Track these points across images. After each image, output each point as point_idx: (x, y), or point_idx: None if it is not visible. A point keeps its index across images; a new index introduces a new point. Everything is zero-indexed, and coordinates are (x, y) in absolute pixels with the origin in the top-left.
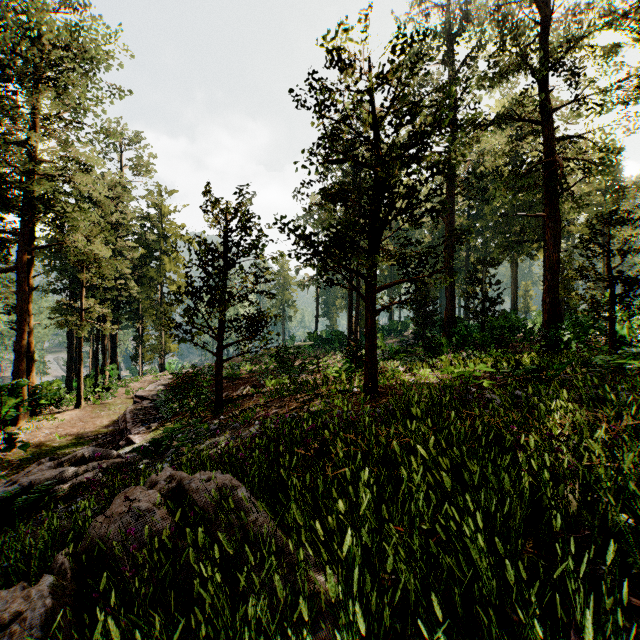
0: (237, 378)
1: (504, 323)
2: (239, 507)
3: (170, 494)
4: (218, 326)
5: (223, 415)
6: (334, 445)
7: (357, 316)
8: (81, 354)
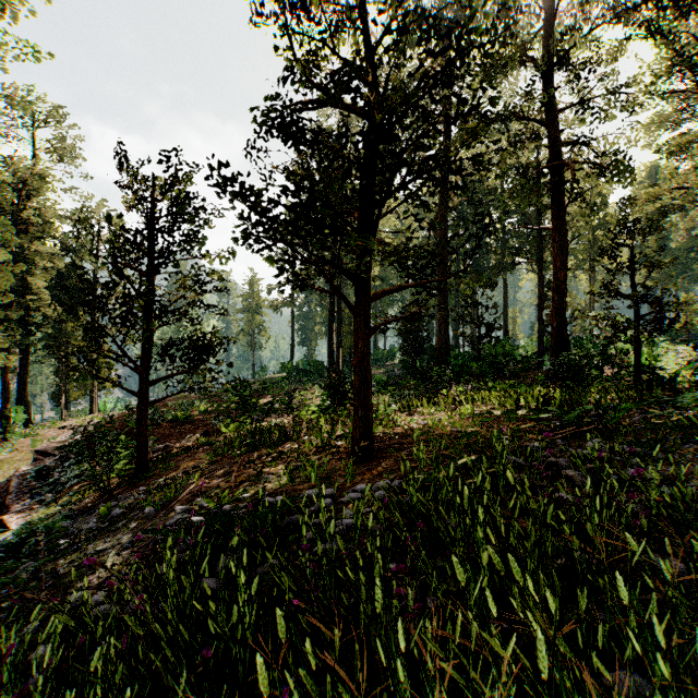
0: (186, 421)
1: (502, 351)
2: None
3: None
4: (141, 353)
5: (146, 483)
6: None
7: (339, 343)
8: None
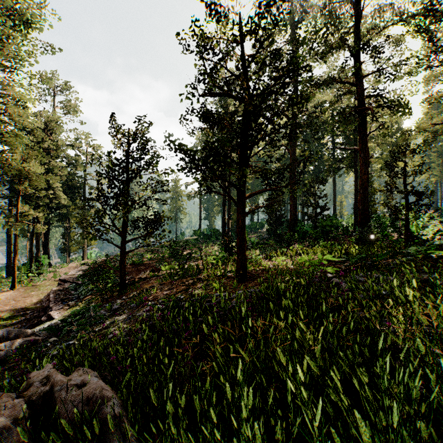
0: (140, 264)
1: (330, 223)
2: (105, 429)
3: (40, 401)
4: (122, 225)
5: (125, 295)
6: (212, 352)
7: (229, 218)
8: (16, 247)
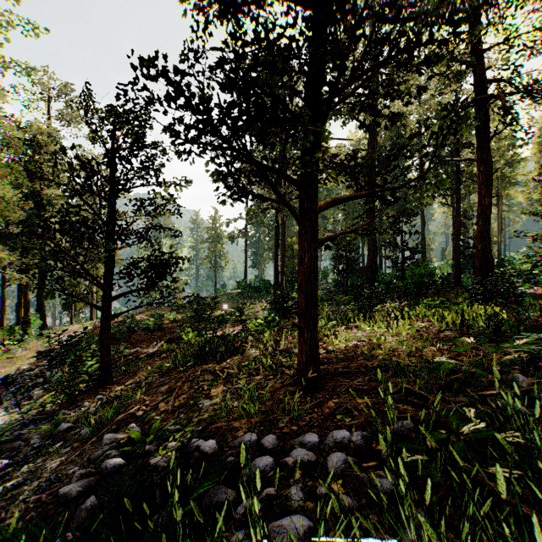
0: (157, 329)
1: (425, 271)
2: None
3: None
4: (105, 272)
5: (105, 391)
6: None
7: (283, 265)
8: None
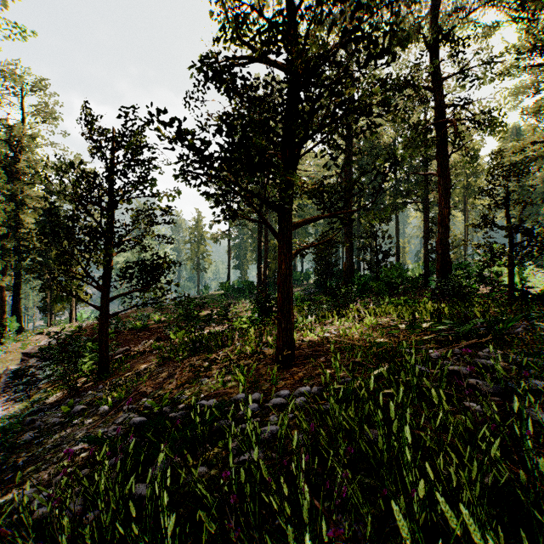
0: (144, 329)
1: (396, 273)
2: None
3: None
4: (103, 275)
5: (106, 382)
6: None
7: (265, 267)
8: None
